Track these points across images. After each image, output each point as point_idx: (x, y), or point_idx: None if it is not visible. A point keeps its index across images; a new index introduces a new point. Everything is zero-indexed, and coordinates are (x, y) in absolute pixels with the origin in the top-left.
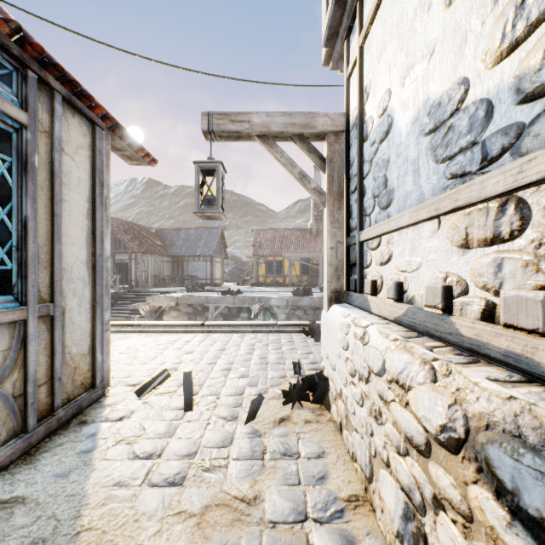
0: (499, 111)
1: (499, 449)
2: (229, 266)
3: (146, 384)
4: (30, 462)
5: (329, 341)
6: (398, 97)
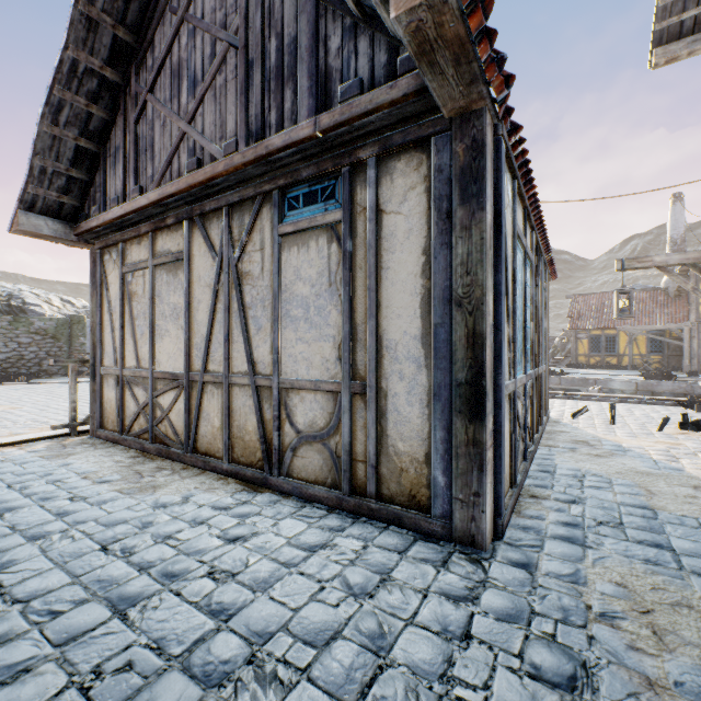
0: None
1: None
2: None
3: (575, 412)
4: (552, 426)
5: None
6: None
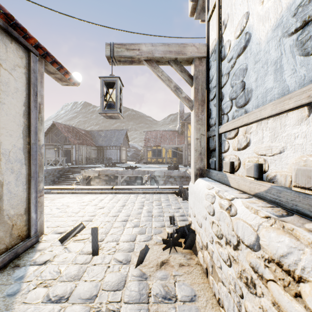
0: None
1: None
2: (130, 152)
3: (67, 234)
4: None
5: (196, 204)
6: (256, 15)
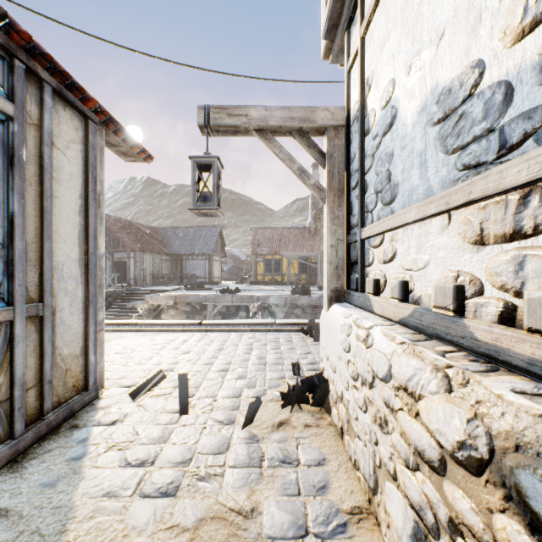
0: (520, 93)
1: (533, 476)
2: (228, 265)
3: (140, 386)
4: (16, 470)
5: (330, 341)
6: (402, 87)
